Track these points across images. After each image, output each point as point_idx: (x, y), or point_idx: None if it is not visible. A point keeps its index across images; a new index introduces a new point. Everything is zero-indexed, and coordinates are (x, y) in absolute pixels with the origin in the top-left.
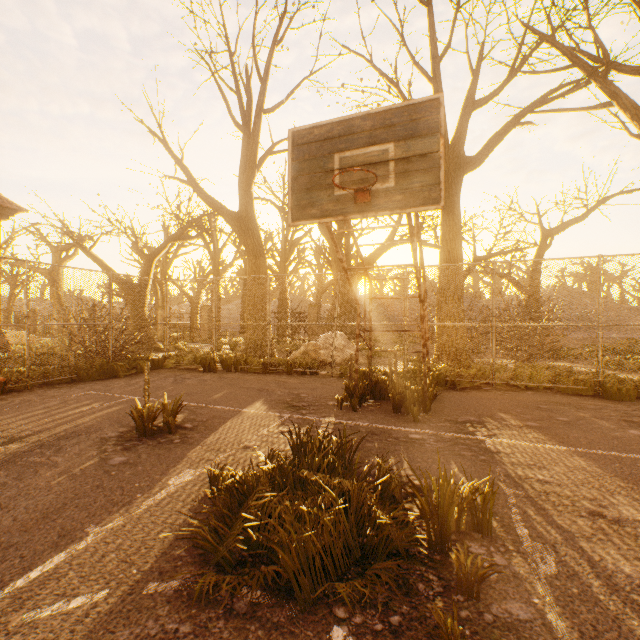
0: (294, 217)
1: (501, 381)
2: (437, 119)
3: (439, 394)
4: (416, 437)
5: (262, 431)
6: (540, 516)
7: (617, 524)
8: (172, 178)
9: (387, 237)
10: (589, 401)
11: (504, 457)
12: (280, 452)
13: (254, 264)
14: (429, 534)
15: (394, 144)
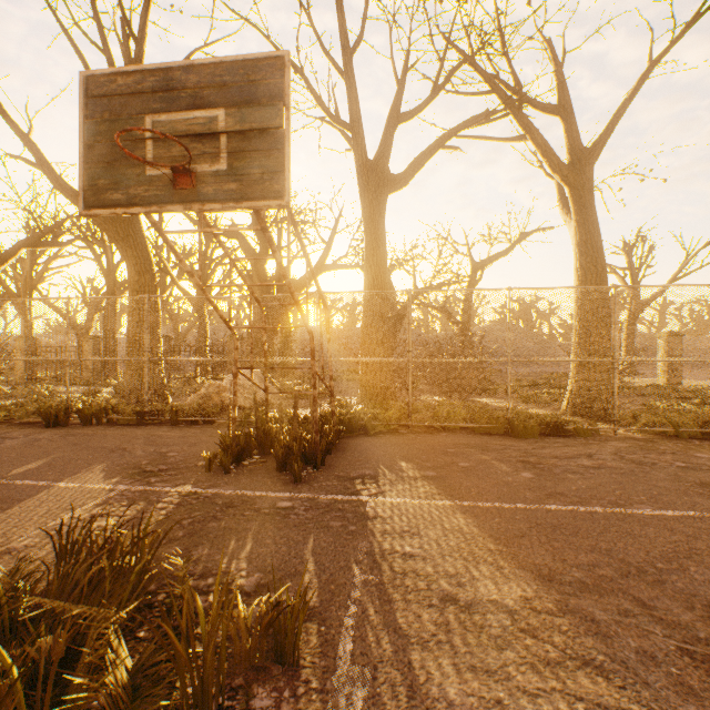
0: (89, 202)
1: (418, 422)
2: (281, 84)
3: (347, 442)
4: (285, 505)
5: (60, 518)
6: (381, 615)
7: (467, 611)
8: (15, 158)
9: (318, 260)
10: (497, 441)
11: (379, 524)
12: (32, 562)
13: (137, 282)
14: (185, 693)
15: (225, 111)
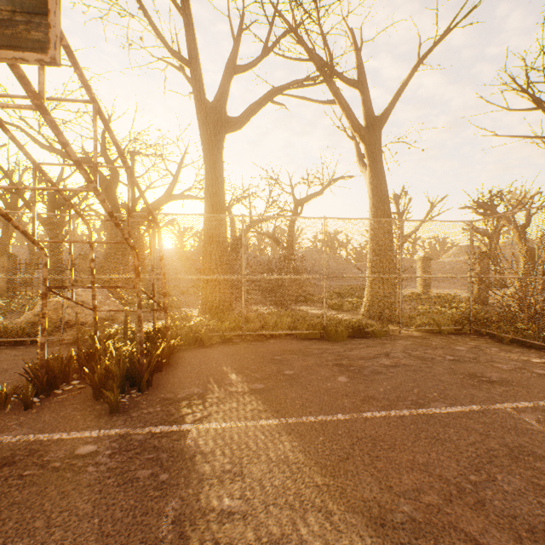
0: None
1: (250, 332)
2: None
3: (182, 355)
4: (86, 451)
5: None
6: None
7: None
8: None
9: (166, 190)
10: (316, 345)
11: (197, 465)
12: None
13: None
14: None
15: None
